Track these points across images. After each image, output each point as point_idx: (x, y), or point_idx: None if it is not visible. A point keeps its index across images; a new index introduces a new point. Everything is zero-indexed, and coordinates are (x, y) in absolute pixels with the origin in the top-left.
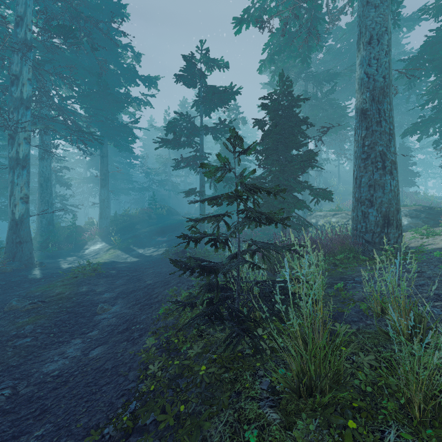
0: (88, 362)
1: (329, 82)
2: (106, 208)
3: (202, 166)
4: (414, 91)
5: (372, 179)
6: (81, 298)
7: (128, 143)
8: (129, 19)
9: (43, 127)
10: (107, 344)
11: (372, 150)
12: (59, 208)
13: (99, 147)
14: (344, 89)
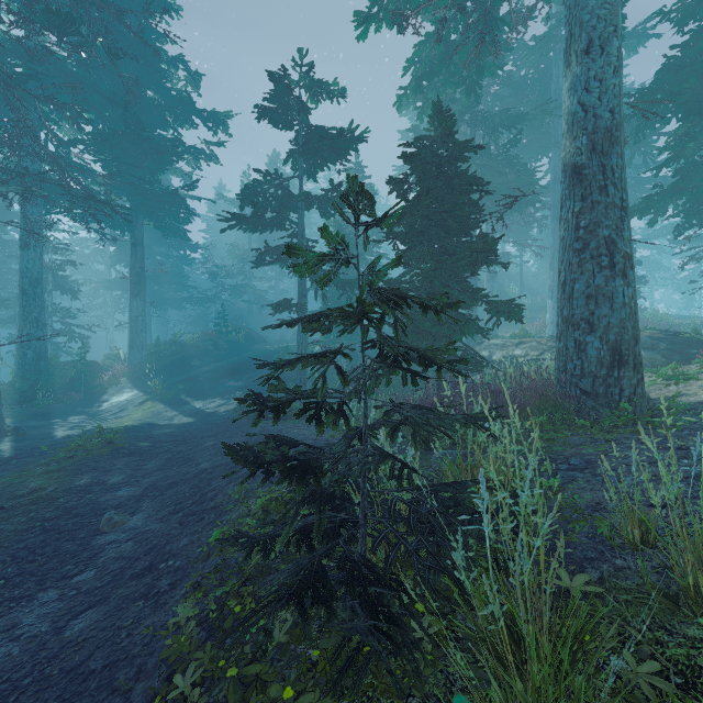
0: (57, 650)
1: (509, 129)
2: (141, 332)
3: (289, 250)
4: (639, 148)
5: (592, 286)
6: (75, 498)
7: (179, 223)
8: (181, 16)
9: (20, 189)
10: (106, 604)
11: (592, 235)
12: (60, 331)
13: (129, 228)
14: (530, 143)
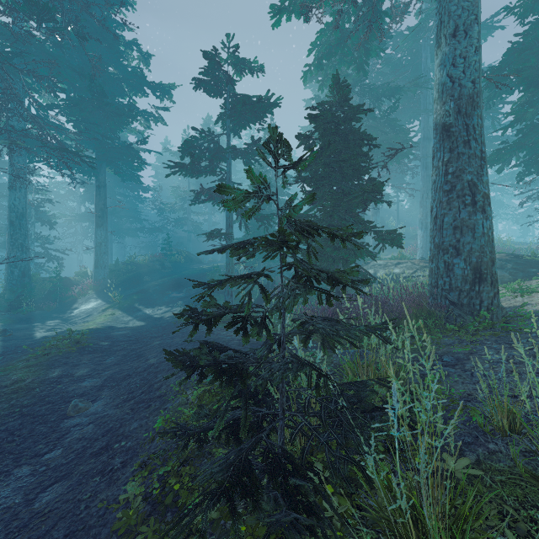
0: (27, 520)
1: (389, 98)
2: (104, 255)
3: (220, 189)
4: (489, 113)
5: (458, 219)
6: (48, 388)
7: (134, 170)
8: (135, 9)
9: (7, 142)
10: (69, 479)
11: (458, 179)
12: (40, 253)
13: (94, 174)
14: (405, 109)
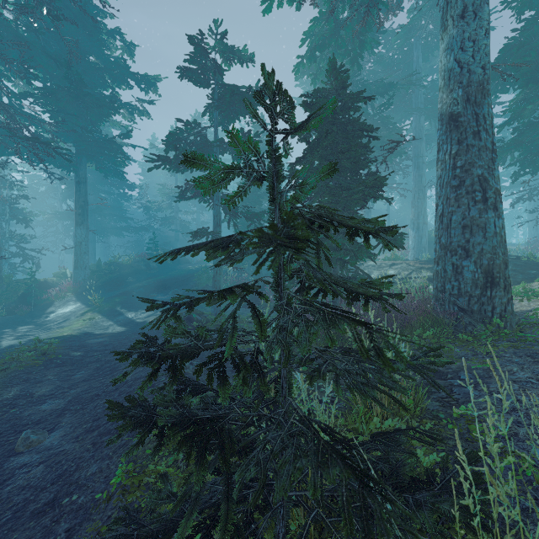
0: None
1: (382, 95)
2: (84, 255)
3: (188, 159)
4: None
5: (468, 217)
6: None
7: (117, 166)
8: None
9: None
10: None
11: (467, 173)
12: (16, 253)
13: (74, 169)
14: (396, 109)
